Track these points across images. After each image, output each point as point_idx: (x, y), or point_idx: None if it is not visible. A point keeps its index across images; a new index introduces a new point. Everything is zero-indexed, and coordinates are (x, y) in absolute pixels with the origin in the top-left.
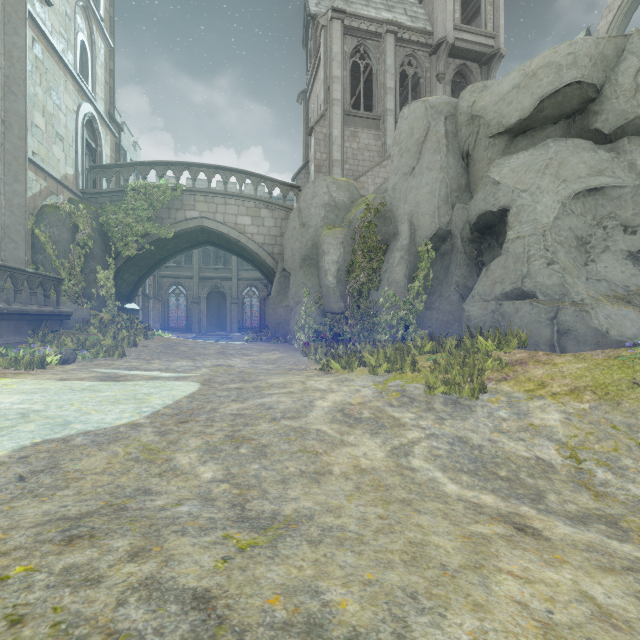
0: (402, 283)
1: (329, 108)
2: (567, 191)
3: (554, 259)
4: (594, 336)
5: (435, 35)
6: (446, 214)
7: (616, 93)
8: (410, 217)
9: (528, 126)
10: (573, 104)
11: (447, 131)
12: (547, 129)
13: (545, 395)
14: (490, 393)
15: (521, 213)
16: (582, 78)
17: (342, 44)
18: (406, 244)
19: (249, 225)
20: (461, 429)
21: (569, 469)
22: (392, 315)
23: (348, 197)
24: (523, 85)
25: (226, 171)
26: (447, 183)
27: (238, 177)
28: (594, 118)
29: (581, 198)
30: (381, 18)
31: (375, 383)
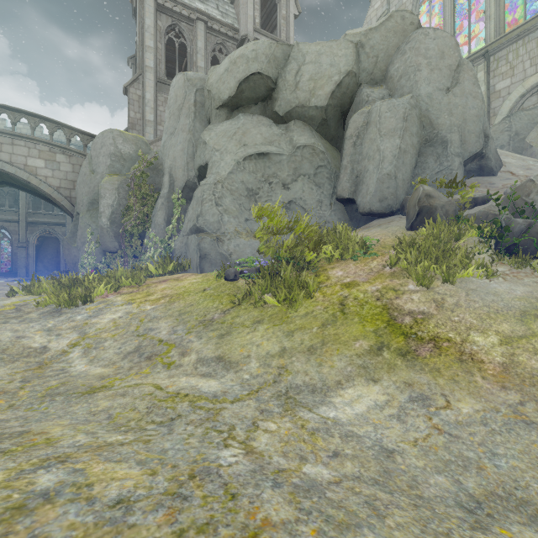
0: (162, 225)
1: (142, 73)
2: (243, 153)
3: (219, 202)
4: (221, 259)
5: (240, 32)
6: (193, 169)
7: (285, 86)
8: (170, 170)
9: (238, 103)
10: (262, 90)
11: (196, 101)
12: (252, 108)
13: (137, 302)
14: (99, 303)
15: (213, 167)
16: (261, 70)
17: (155, 19)
18: (166, 192)
19: (42, 168)
20: (5, 330)
21: (56, 353)
22: (153, 253)
23: (134, 150)
24: (230, 69)
25: (15, 112)
26: (193, 143)
27: (30, 120)
28: (275, 103)
29: (254, 160)
30: (193, 6)
31: (17, 301)
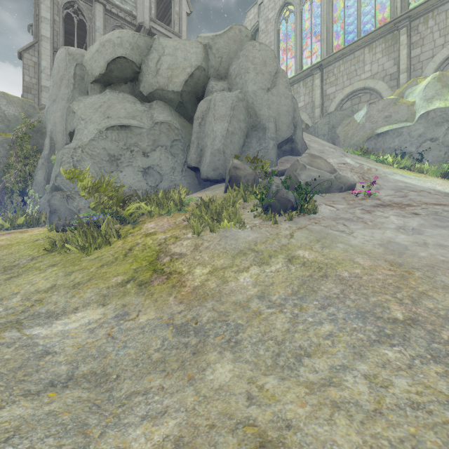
0: (42, 184)
1: (38, 41)
2: (106, 124)
3: (77, 165)
4: (70, 214)
5: (137, 19)
6: None
7: (148, 71)
8: (50, 133)
9: (110, 81)
10: (129, 72)
11: (76, 74)
12: (122, 86)
13: None
14: None
15: (77, 134)
16: (126, 55)
17: None
18: (47, 154)
19: None
20: None
21: None
22: (33, 208)
23: (20, 112)
24: (100, 50)
25: None
26: None
27: None
28: (140, 84)
29: (117, 130)
30: None
31: None
